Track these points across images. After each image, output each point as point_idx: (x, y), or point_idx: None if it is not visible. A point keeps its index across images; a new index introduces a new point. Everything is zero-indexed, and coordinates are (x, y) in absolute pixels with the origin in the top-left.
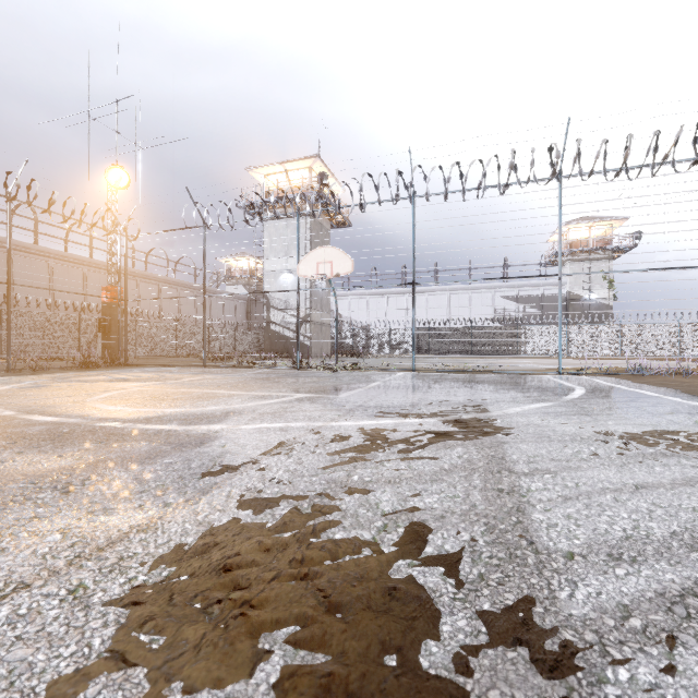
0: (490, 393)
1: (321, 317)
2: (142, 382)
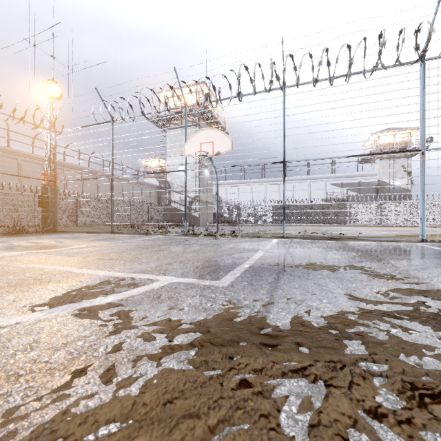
0: (428, 275)
1: (206, 198)
2: (17, 251)
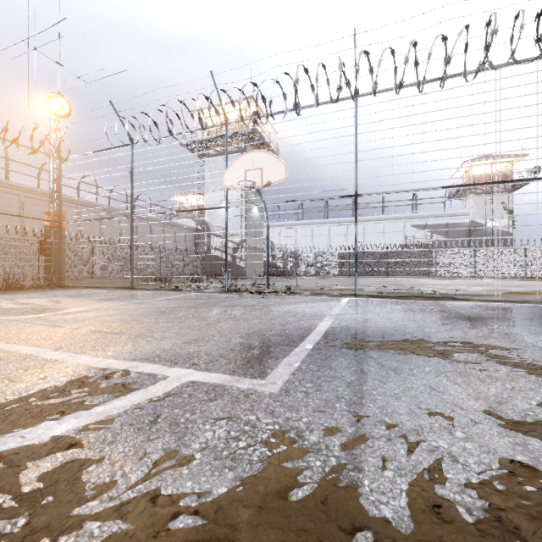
0: None
1: (255, 243)
2: None
